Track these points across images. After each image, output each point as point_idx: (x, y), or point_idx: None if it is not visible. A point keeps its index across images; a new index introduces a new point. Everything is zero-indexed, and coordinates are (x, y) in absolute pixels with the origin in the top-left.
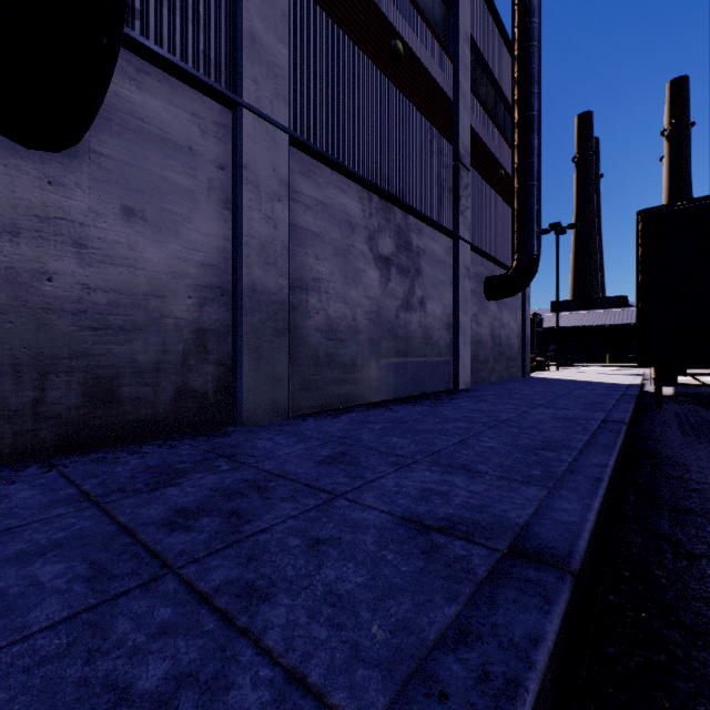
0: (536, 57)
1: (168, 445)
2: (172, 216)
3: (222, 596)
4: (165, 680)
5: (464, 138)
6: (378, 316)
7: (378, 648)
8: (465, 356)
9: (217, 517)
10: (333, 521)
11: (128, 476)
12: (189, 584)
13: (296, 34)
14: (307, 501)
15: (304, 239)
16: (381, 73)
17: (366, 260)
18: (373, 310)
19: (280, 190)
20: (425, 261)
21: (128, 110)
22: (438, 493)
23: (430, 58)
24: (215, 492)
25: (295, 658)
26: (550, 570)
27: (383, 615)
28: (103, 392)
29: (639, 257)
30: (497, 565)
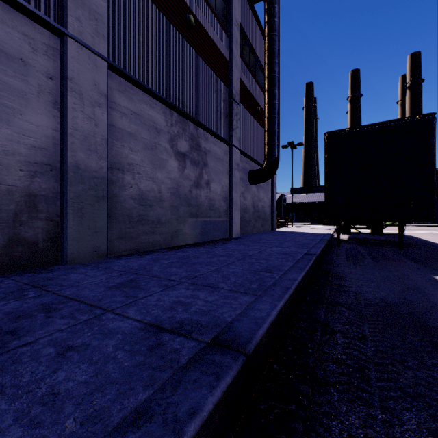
0: (277, 41)
1: None
2: (4, 108)
3: None
4: None
5: (235, 84)
6: (177, 191)
7: None
8: (236, 218)
9: None
10: (92, 331)
11: None
12: None
13: None
14: (81, 317)
15: (121, 135)
16: (179, 34)
17: (168, 154)
18: (173, 186)
19: (100, 99)
20: (210, 157)
21: None
22: (184, 304)
23: (214, 31)
24: (8, 315)
25: None
26: (231, 354)
27: (84, 407)
28: None
29: (325, 159)
30: (196, 353)
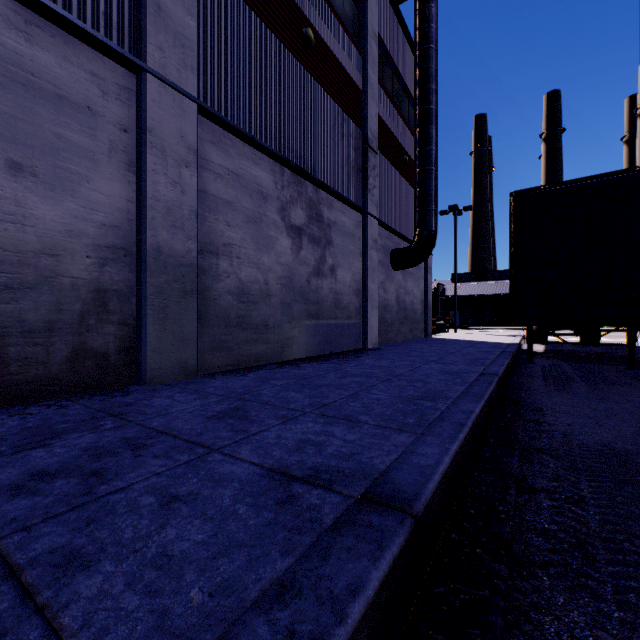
0: (434, 58)
1: (58, 405)
2: (68, 175)
3: (35, 568)
4: None
5: (372, 124)
6: (290, 281)
7: (189, 614)
8: (373, 319)
9: (75, 478)
10: (198, 477)
11: None
12: (3, 556)
13: (206, 10)
14: (180, 457)
15: (215, 205)
16: (293, 57)
17: (278, 228)
18: (285, 275)
19: (188, 156)
20: (336, 232)
21: (14, 61)
22: (314, 443)
23: (341, 49)
24: (86, 451)
25: (87, 636)
26: (393, 514)
27: (209, 575)
28: None
29: (511, 233)
30: (344, 512)
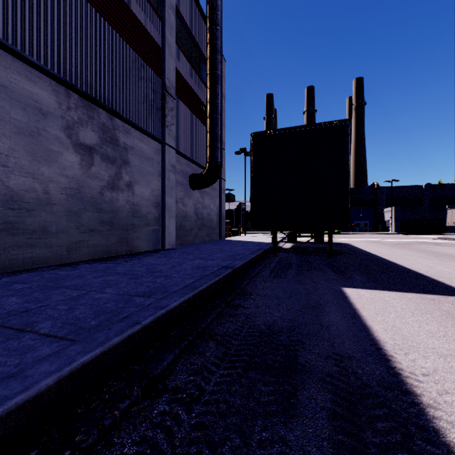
0: (219, 36)
1: None
2: None
3: None
4: None
5: (170, 75)
6: (79, 192)
7: None
8: (171, 226)
9: None
10: None
11: None
12: None
13: None
14: None
15: None
16: None
17: (63, 144)
18: (72, 186)
19: None
20: (133, 155)
21: None
22: None
23: (139, 8)
24: None
25: None
26: None
27: None
28: None
29: (251, 162)
30: None
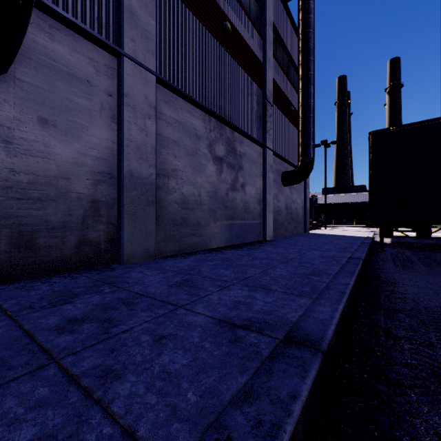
0: (312, 38)
1: (71, 277)
2: (75, 125)
3: (87, 377)
4: (32, 440)
5: (269, 85)
6: (215, 194)
7: (190, 408)
8: (269, 220)
9: (95, 323)
10: (173, 324)
11: (38, 298)
12: (65, 370)
13: (161, 12)
14: (159, 311)
15: (166, 144)
16: (216, 42)
17: (207, 158)
18: (211, 190)
19: (150, 111)
20: (245, 160)
21: (43, 52)
22: (245, 303)
23: (248, 35)
24: (97, 306)
25: (131, 418)
26: (308, 350)
27: (197, 384)
28: (25, 241)
29: (370, 160)
30: (276, 348)
